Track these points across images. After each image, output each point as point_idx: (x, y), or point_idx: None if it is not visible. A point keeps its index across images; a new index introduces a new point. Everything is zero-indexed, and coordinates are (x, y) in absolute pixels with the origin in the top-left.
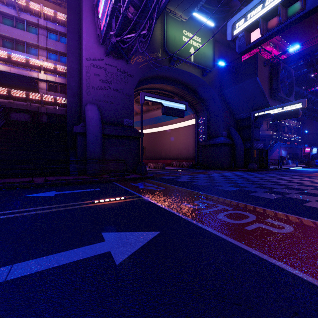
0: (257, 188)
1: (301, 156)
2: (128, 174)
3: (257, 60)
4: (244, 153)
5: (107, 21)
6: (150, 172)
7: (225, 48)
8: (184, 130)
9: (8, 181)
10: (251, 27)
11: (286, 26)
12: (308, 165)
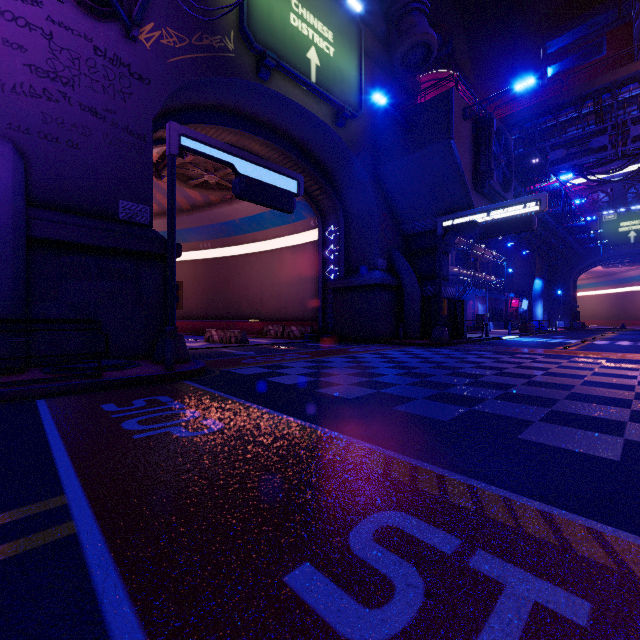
0: (511, 403)
1: (507, 314)
2: (121, 364)
3: (453, 102)
4: (421, 307)
5: None
6: (205, 354)
7: (383, 74)
8: (294, 254)
9: None
10: None
11: None
12: (525, 331)
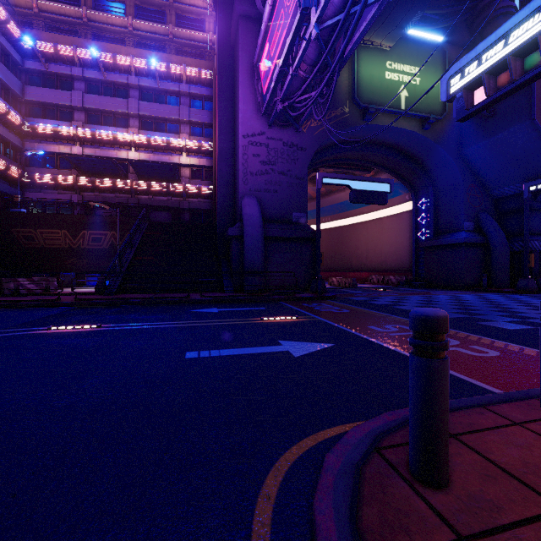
0: (501, 317)
1: None
2: (299, 292)
3: (534, 88)
4: (510, 260)
5: (272, 87)
6: (332, 291)
7: None
8: (392, 221)
9: (163, 296)
10: (472, 84)
11: (522, 83)
12: None
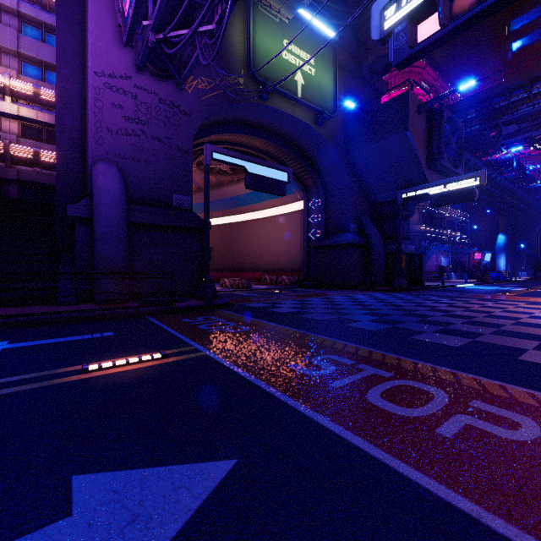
0: (421, 324)
1: (469, 266)
2: (180, 299)
3: (408, 102)
4: (385, 261)
5: None
6: (224, 295)
7: (354, 80)
8: (285, 220)
9: None
10: (420, 10)
11: (491, 7)
12: (482, 281)
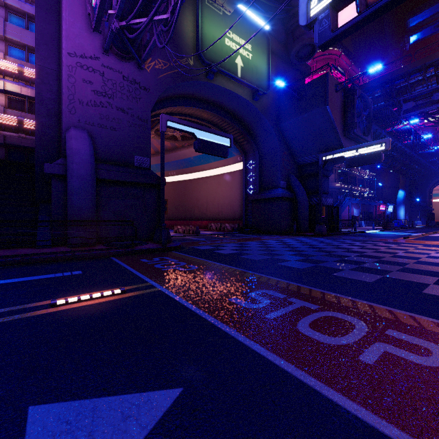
0: (340, 263)
1: (376, 215)
2: (140, 243)
3: (328, 82)
4: (309, 211)
5: None
6: (177, 239)
7: (284, 64)
8: (227, 178)
9: None
10: None
11: None
12: (386, 227)
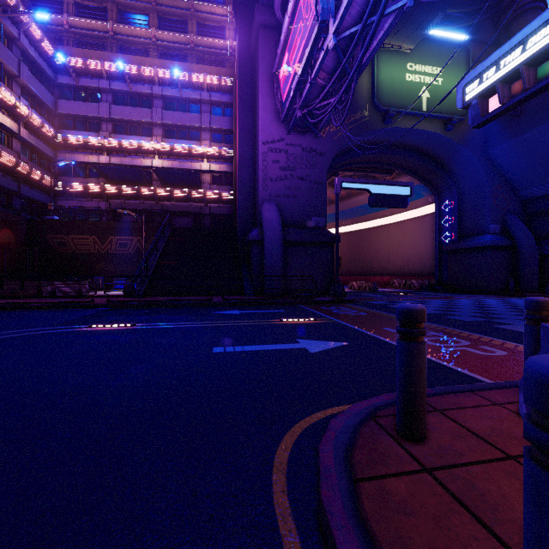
0: (520, 321)
1: None
2: (317, 295)
3: None
4: (539, 264)
5: (291, 96)
6: (351, 295)
7: None
8: (414, 224)
9: (187, 299)
10: (487, 92)
11: (535, 92)
12: None
